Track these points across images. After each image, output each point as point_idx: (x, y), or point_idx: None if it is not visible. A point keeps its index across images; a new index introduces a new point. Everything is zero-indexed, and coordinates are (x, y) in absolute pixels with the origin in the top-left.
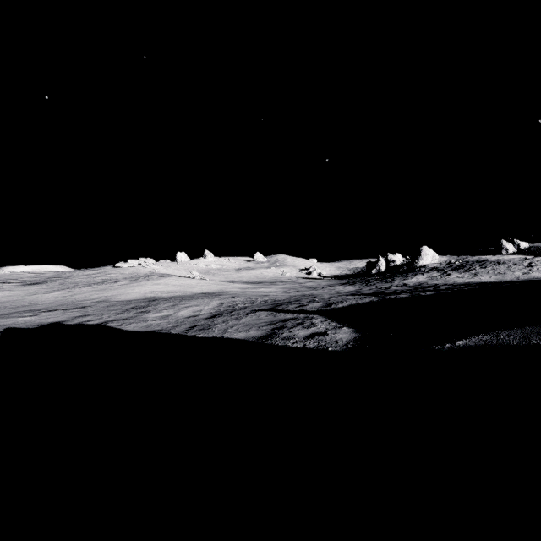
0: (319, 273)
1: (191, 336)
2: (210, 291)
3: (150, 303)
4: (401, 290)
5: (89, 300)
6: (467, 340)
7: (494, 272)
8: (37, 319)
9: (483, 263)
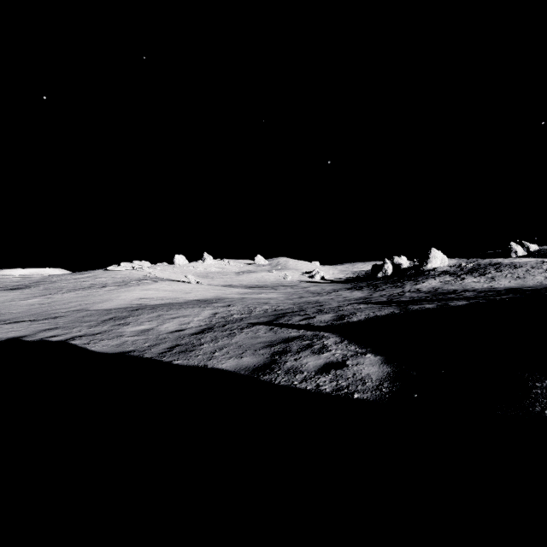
0: (322, 276)
1: (166, 364)
2: (205, 297)
3: (132, 312)
4: (418, 297)
5: (65, 308)
6: None
7: (512, 276)
8: None
9: (498, 266)
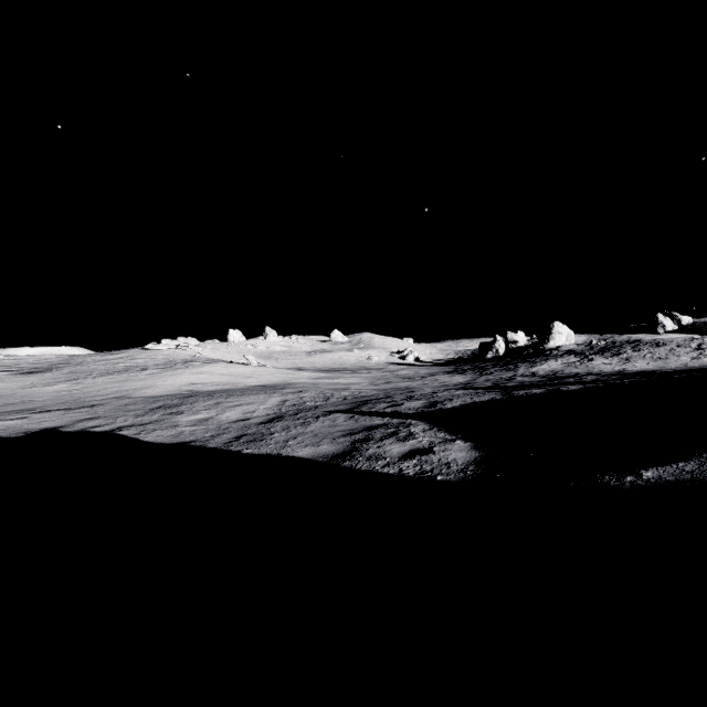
0: (416, 357)
1: (235, 453)
2: (270, 382)
3: (184, 400)
4: (530, 382)
5: (102, 396)
6: (660, 470)
7: (652, 357)
8: (25, 423)
9: (636, 344)
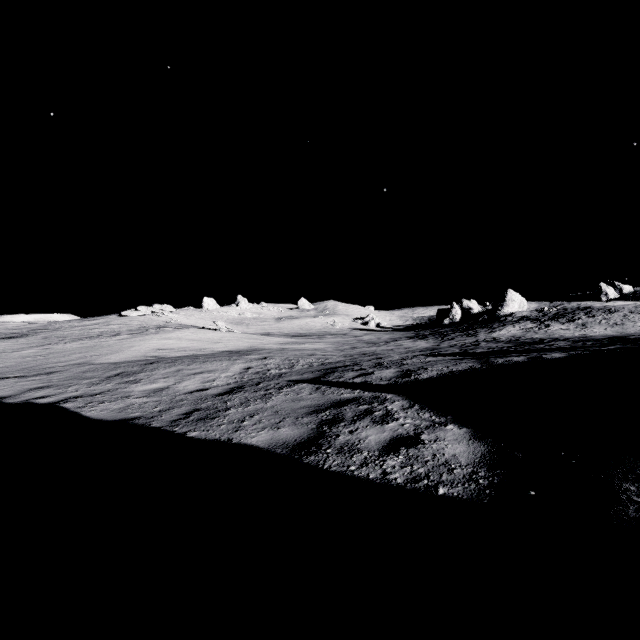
0: (377, 323)
1: (178, 436)
2: (237, 348)
3: (145, 366)
4: (498, 348)
5: (64, 362)
6: None
7: (607, 323)
8: None
9: (589, 311)
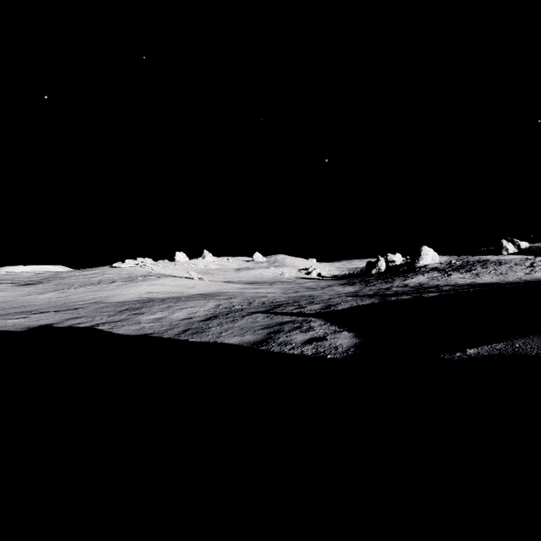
0: (318, 273)
1: (183, 341)
2: (208, 291)
3: (144, 304)
4: (402, 291)
5: (82, 301)
6: (479, 348)
7: (495, 272)
8: (27, 321)
9: (484, 263)
